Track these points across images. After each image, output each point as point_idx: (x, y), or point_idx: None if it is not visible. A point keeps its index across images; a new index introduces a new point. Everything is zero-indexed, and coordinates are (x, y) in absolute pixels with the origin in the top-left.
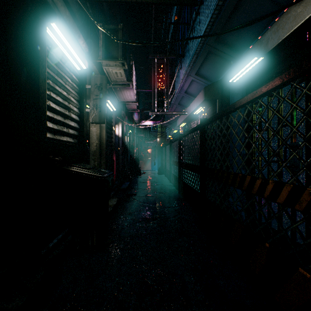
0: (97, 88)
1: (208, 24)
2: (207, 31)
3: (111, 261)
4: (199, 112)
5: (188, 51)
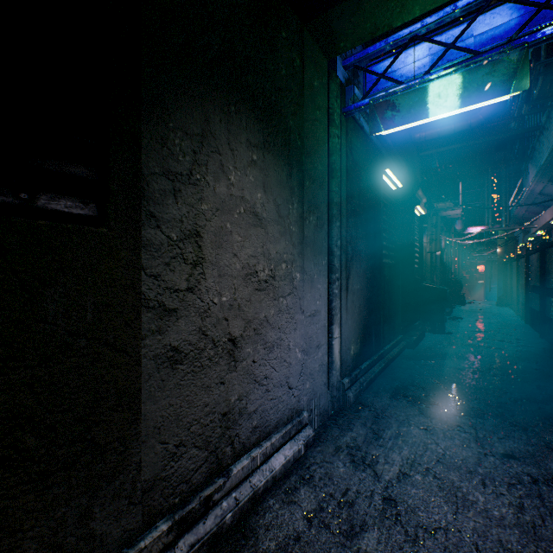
0: (432, 226)
1: (547, 157)
2: (548, 160)
3: (453, 338)
4: None
5: (535, 159)
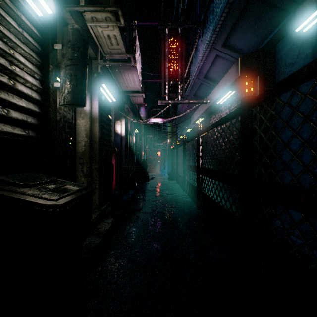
0: (71, 47)
1: None
2: None
3: None
4: (226, 99)
5: (212, 12)
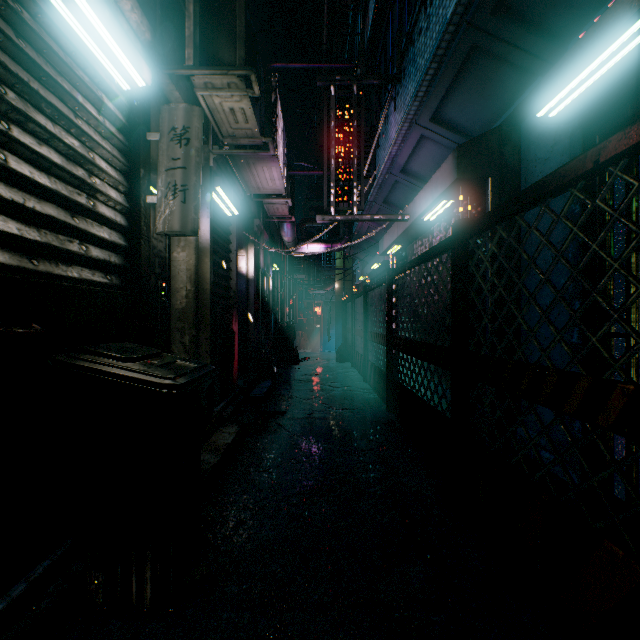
0: (176, 139)
1: None
2: None
3: None
4: (439, 214)
5: (412, 62)
